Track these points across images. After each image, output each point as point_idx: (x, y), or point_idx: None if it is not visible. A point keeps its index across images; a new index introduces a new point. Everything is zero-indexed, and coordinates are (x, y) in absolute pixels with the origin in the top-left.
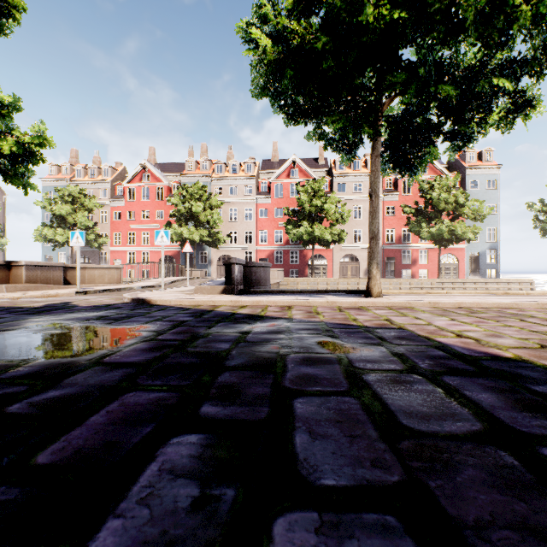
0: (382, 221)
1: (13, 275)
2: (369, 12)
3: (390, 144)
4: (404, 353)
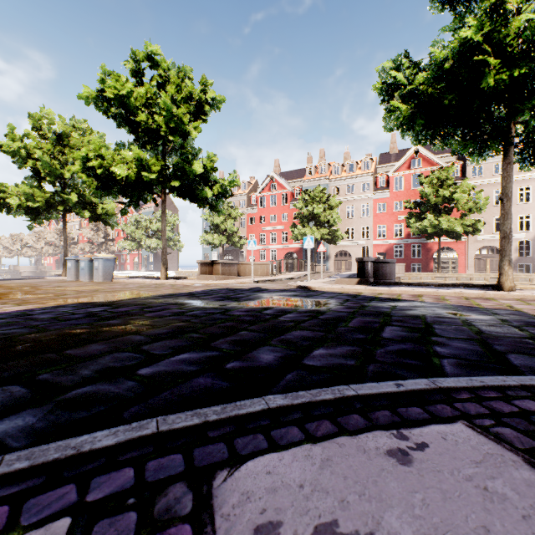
0: None
1: (214, 270)
2: (489, 82)
3: (528, 143)
4: (507, 319)
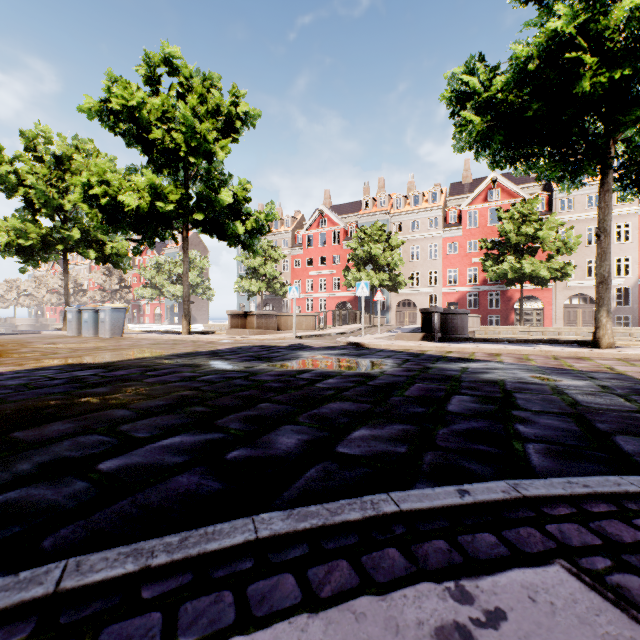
0: (638, 245)
1: (248, 322)
2: (584, 85)
3: (630, 167)
4: (608, 385)
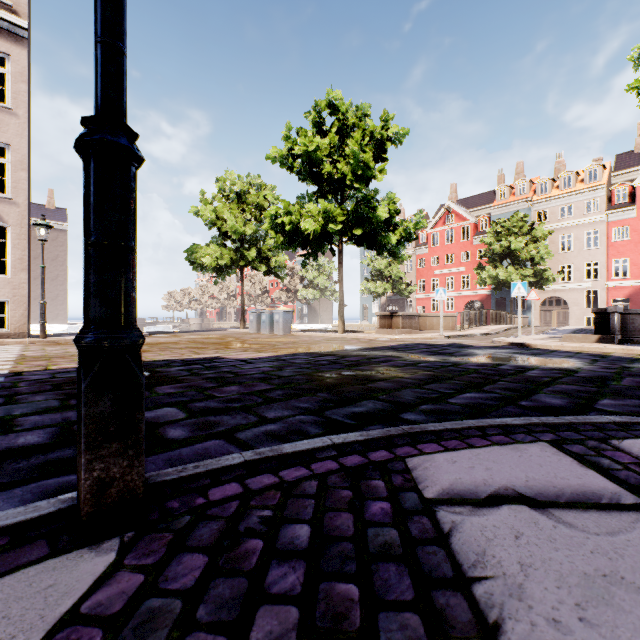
0: None
1: (393, 323)
2: None
3: None
4: None
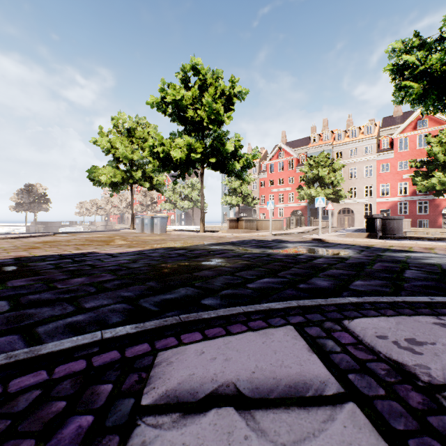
0: None
1: (239, 225)
2: None
3: None
4: None
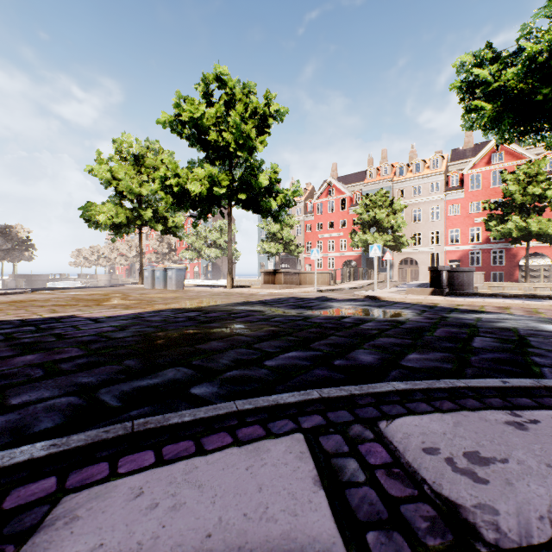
0: None
1: (276, 279)
2: None
3: None
4: None
